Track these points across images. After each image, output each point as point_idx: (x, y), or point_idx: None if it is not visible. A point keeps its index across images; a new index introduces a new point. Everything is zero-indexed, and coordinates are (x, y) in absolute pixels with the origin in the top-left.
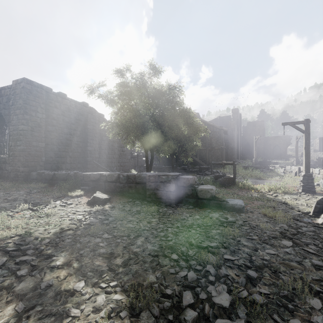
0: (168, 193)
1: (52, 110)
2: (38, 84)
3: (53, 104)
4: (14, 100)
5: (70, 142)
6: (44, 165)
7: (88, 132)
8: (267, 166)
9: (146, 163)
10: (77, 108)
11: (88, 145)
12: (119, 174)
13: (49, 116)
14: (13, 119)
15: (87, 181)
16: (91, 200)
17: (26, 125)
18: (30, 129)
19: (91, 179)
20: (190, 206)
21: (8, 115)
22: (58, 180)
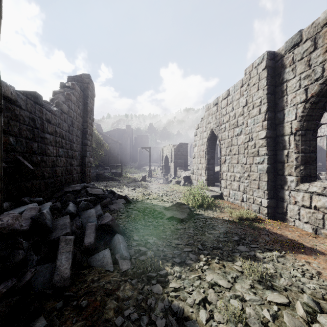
0: (93, 177)
1: None
2: None
3: None
4: None
5: None
6: None
7: None
8: (143, 167)
9: None
10: None
11: None
12: None
13: None
14: None
15: None
16: None
17: None
18: None
19: None
20: (102, 181)
21: None
22: None
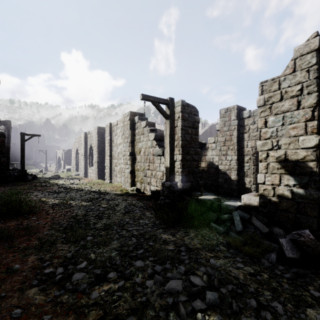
0: None
1: None
2: None
3: None
4: None
5: None
6: None
7: None
8: (40, 164)
9: None
10: None
11: None
12: None
13: None
14: None
15: None
16: None
17: None
18: None
19: None
20: None
21: None
22: None
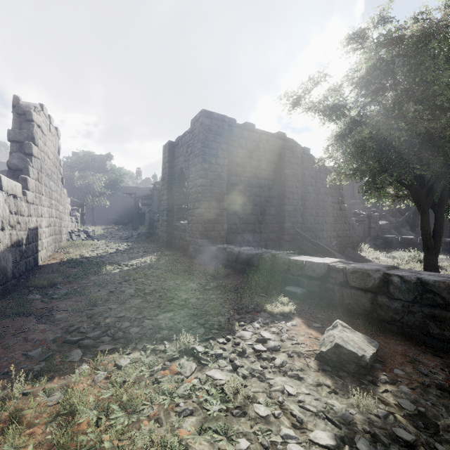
0: None
1: (236, 152)
2: (219, 115)
3: (237, 143)
4: (192, 145)
5: (259, 199)
6: (226, 236)
7: (285, 181)
8: None
9: (424, 236)
10: (270, 143)
11: (286, 202)
12: (389, 273)
13: (232, 162)
14: (191, 172)
15: (296, 275)
16: (329, 352)
17: (205, 178)
18: (209, 184)
19: (305, 273)
20: None
21: (188, 169)
22: (245, 265)
